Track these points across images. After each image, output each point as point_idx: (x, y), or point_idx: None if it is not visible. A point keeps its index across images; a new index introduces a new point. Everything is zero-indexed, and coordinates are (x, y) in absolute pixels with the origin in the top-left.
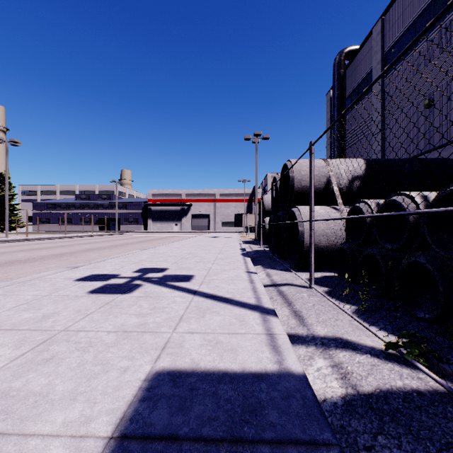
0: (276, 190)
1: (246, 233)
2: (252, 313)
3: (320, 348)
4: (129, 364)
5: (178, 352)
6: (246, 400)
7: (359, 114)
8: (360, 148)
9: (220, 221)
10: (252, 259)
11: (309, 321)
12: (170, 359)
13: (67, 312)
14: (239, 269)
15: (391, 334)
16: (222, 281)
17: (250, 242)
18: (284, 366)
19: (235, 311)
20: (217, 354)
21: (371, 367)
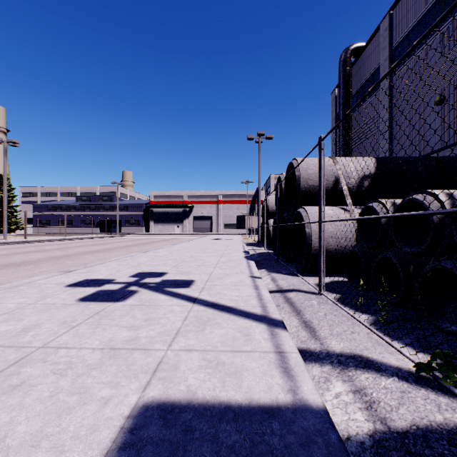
0: (280, 191)
1: (249, 236)
2: (258, 326)
3: (338, 368)
4: (112, 393)
5: (171, 377)
6: (255, 448)
7: (365, 113)
8: (367, 147)
9: (222, 223)
10: (256, 262)
11: (322, 334)
12: (162, 386)
13: (50, 324)
14: (243, 273)
15: (417, 350)
16: (224, 287)
17: (253, 244)
18: (300, 396)
19: (239, 323)
20: (218, 379)
21: (401, 395)
